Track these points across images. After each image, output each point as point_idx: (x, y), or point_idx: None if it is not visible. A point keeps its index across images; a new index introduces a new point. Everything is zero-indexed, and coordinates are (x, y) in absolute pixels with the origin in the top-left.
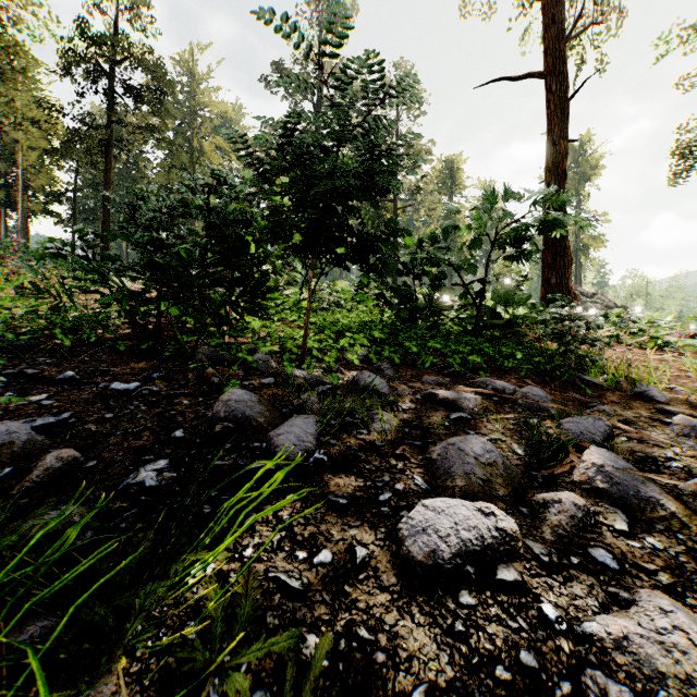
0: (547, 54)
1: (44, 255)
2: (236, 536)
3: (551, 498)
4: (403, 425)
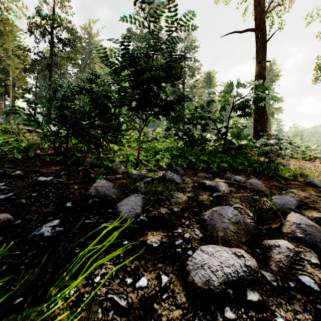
0: (256, 20)
1: (9, 113)
2: (84, 276)
3: (273, 243)
4: (188, 199)
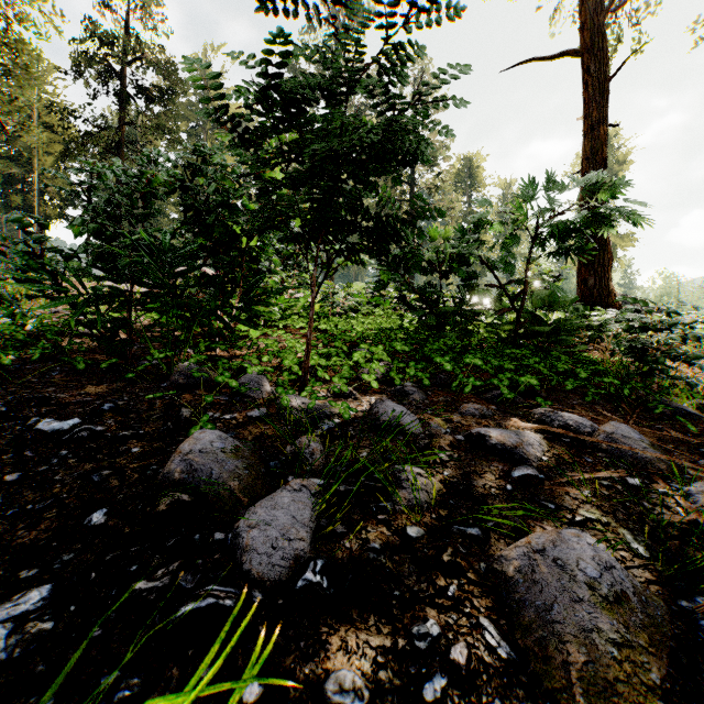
0: (583, 31)
1: None
2: None
3: None
4: (445, 491)
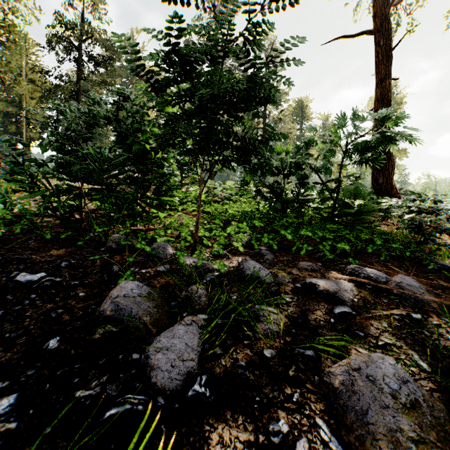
0: (375, 18)
1: None
2: None
3: None
4: (289, 323)
